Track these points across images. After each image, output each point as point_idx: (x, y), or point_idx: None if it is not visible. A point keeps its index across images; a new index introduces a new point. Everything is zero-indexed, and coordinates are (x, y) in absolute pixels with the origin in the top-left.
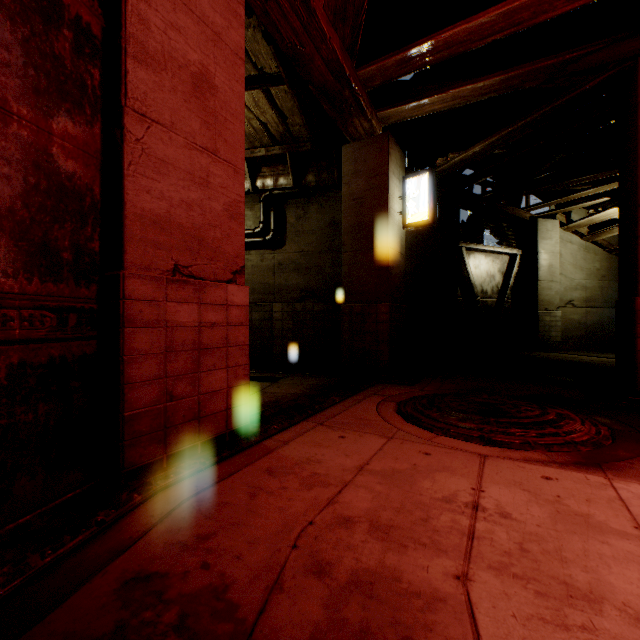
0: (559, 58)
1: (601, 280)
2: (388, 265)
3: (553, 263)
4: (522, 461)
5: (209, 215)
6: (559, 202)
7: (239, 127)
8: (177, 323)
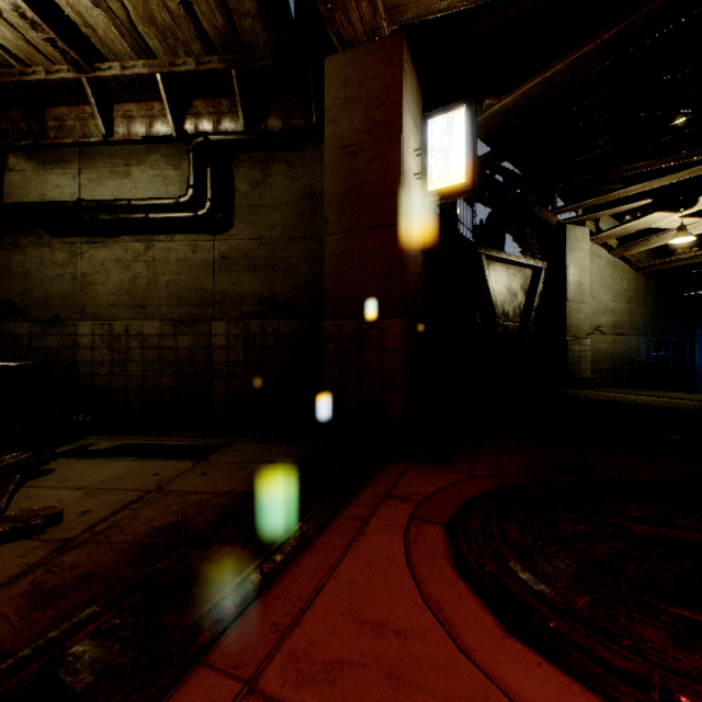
0: None
1: (629, 303)
2: (402, 255)
3: (583, 280)
4: None
5: None
6: (595, 203)
7: None
8: None
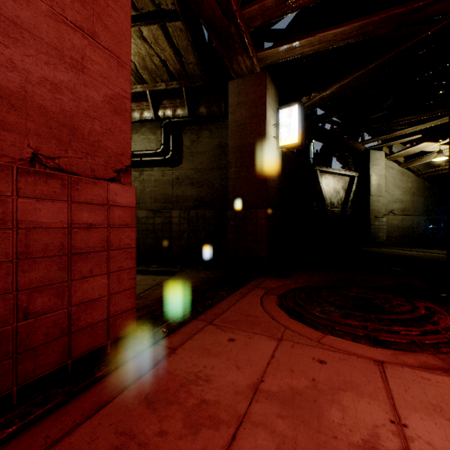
0: (408, 7)
1: (412, 196)
2: (266, 179)
3: (380, 183)
4: (422, 369)
5: (85, 103)
6: (386, 138)
7: (124, 19)
8: (35, 224)
